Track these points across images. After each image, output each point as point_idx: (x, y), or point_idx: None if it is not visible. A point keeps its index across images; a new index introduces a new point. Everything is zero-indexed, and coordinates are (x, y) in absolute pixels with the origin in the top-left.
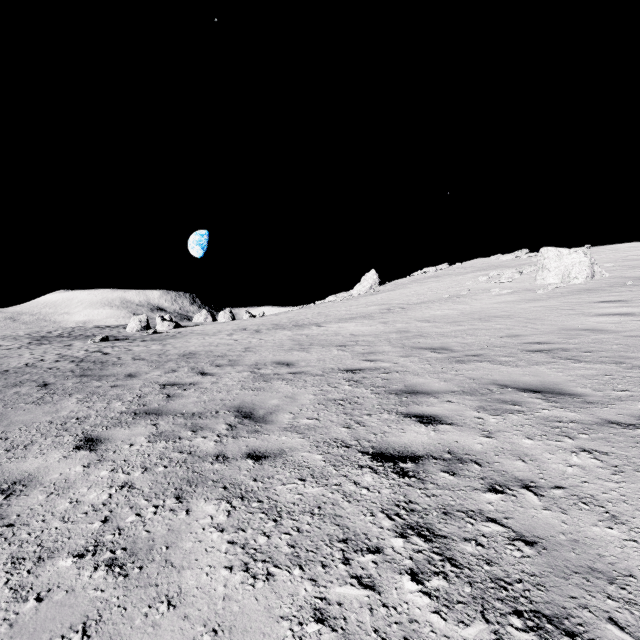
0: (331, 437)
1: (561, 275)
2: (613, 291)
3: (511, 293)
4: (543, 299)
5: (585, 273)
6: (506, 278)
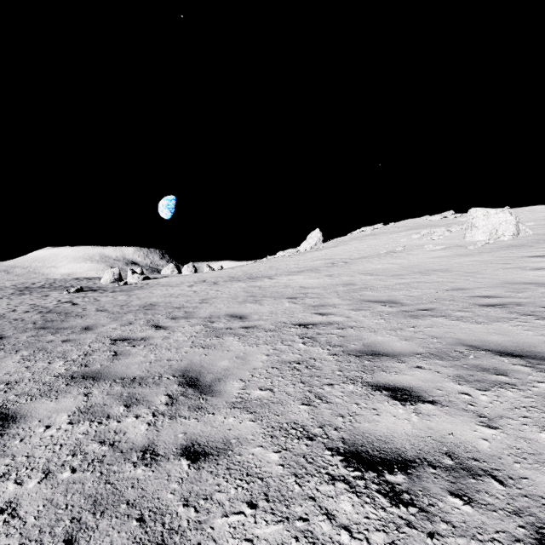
0: (289, 420)
1: (489, 233)
2: (540, 247)
3: (444, 249)
4: (475, 254)
5: (511, 231)
6: (437, 235)
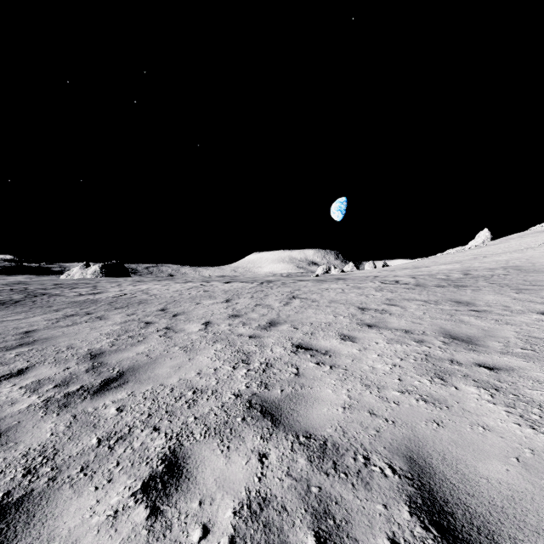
0: (408, 277)
1: None
2: None
3: None
4: None
5: None
6: None
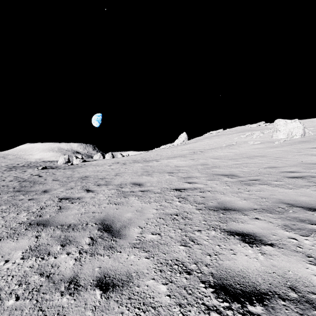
0: (172, 257)
1: (287, 134)
2: None
3: (260, 143)
4: (279, 146)
5: (300, 133)
6: (256, 136)
